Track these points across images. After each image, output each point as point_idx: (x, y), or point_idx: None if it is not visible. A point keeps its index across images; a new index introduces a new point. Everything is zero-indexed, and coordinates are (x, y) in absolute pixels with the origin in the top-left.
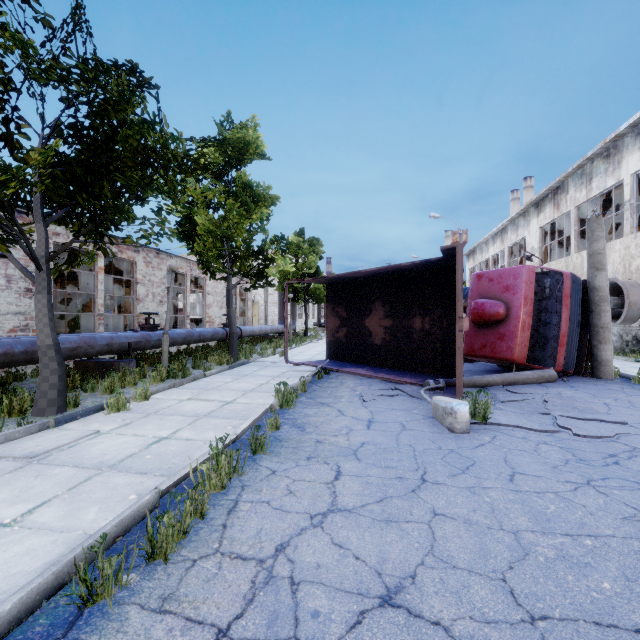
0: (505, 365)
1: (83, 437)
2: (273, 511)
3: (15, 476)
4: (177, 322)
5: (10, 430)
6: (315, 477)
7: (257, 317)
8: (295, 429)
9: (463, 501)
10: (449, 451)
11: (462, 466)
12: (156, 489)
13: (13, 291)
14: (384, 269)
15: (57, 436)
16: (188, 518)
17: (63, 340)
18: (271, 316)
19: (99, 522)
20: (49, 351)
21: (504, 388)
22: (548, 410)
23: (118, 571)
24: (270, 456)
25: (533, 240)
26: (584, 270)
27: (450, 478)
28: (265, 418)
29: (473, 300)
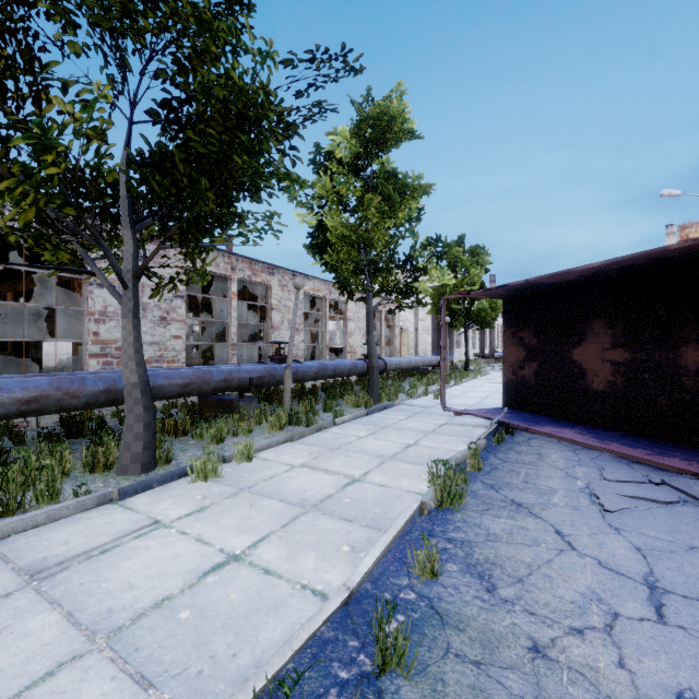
0: None
1: (128, 533)
2: None
3: None
4: (316, 352)
5: (56, 505)
6: None
7: (406, 346)
8: (472, 581)
9: None
10: None
11: None
12: None
13: (148, 320)
14: (623, 261)
15: (104, 523)
16: None
17: (174, 374)
18: (422, 345)
19: None
20: (134, 391)
21: None
22: None
23: None
24: (418, 692)
25: None
26: None
27: None
28: (410, 531)
29: None
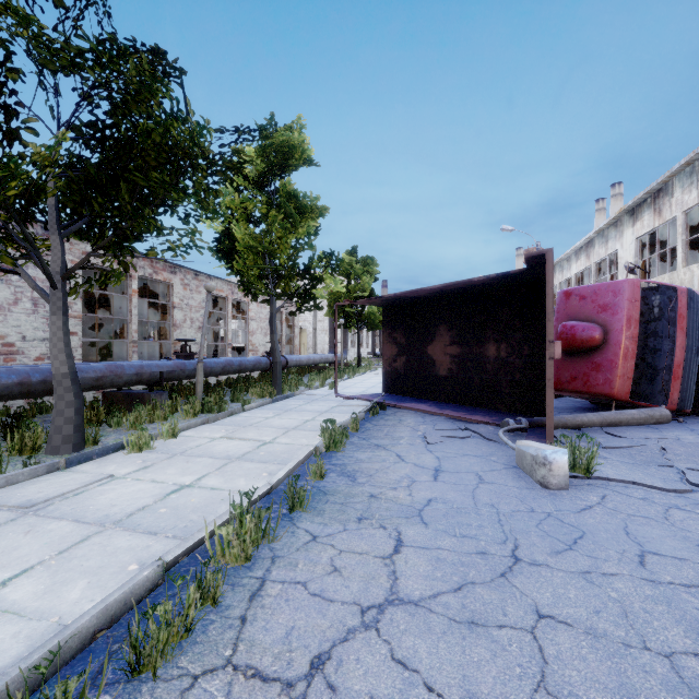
0: (600, 401)
1: (93, 482)
2: (310, 599)
3: (3, 531)
4: (218, 350)
5: (12, 472)
6: (368, 548)
7: (306, 346)
8: (344, 478)
9: (578, 595)
10: (545, 515)
11: (567, 538)
12: (159, 560)
13: (40, 315)
14: (451, 286)
15: (64, 480)
16: (192, 609)
17: (87, 368)
18: (321, 345)
19: (83, 604)
20: (64, 380)
21: (603, 430)
22: (669, 460)
23: (79, 698)
24: (311, 515)
25: (627, 254)
26: (694, 288)
27: (553, 557)
28: (308, 463)
29: (560, 323)
